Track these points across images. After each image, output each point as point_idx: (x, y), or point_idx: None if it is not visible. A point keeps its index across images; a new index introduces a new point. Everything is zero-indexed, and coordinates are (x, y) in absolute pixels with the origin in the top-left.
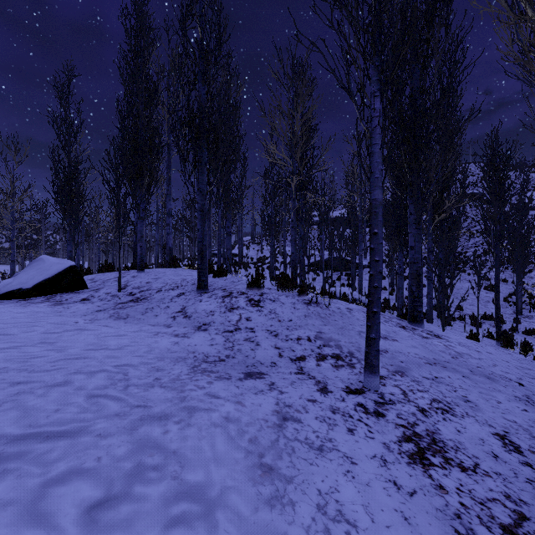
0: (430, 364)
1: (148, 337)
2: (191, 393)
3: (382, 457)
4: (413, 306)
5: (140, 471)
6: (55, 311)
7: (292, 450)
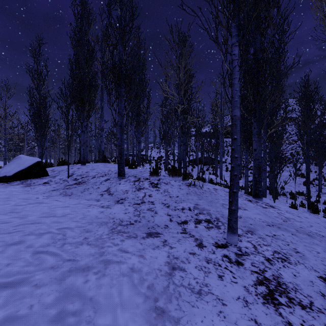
0: (269, 225)
1: (83, 208)
2: (108, 249)
3: (244, 299)
4: (256, 187)
5: (61, 316)
6: (25, 190)
7: (179, 294)
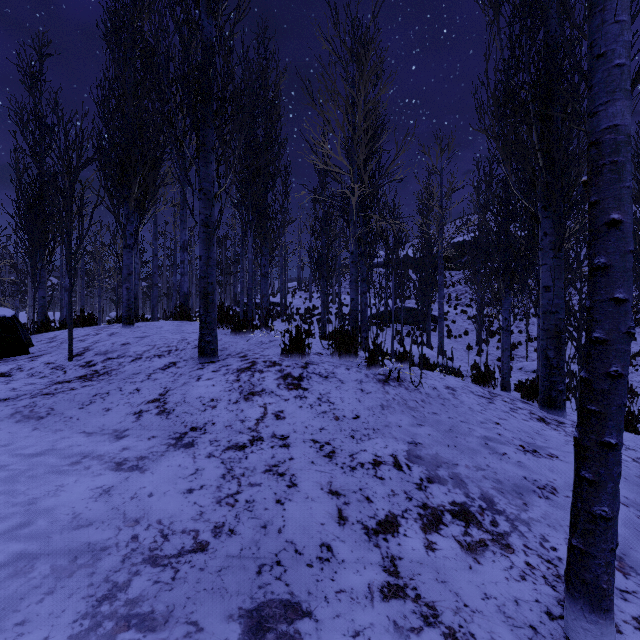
0: None
1: (51, 472)
2: None
3: None
4: (549, 382)
5: None
6: None
7: None
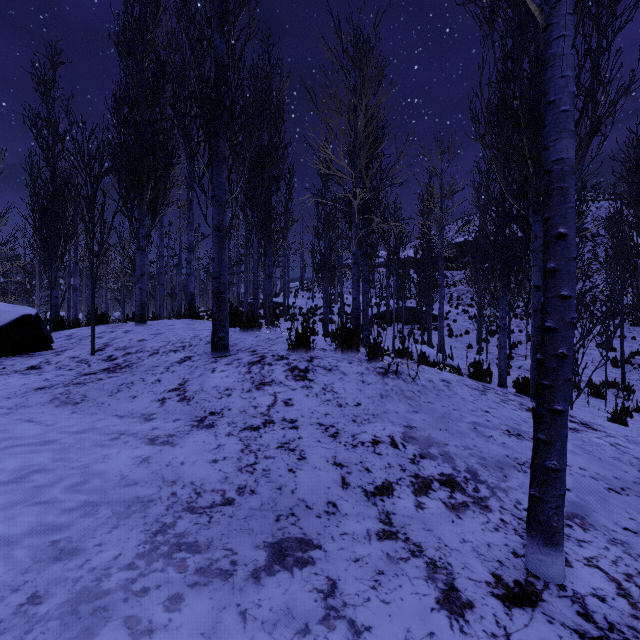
0: (615, 491)
1: (96, 445)
2: None
3: None
4: None
5: None
6: None
7: None
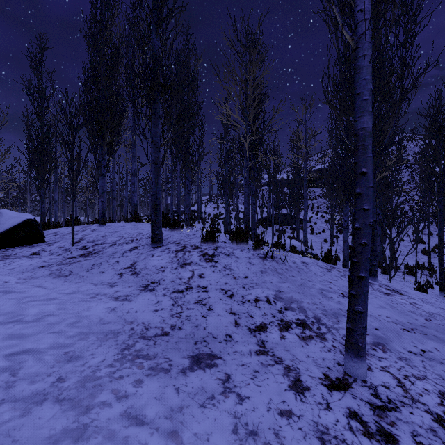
0: (407, 330)
1: (82, 301)
2: (99, 413)
3: None
4: None
5: None
6: None
7: None
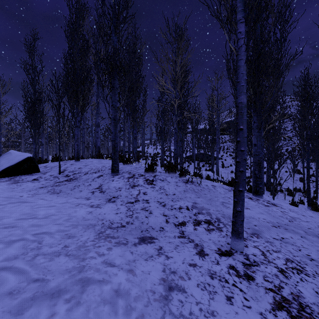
0: (275, 226)
1: (70, 207)
2: (90, 261)
3: None
4: (256, 184)
5: None
6: (10, 188)
7: None
